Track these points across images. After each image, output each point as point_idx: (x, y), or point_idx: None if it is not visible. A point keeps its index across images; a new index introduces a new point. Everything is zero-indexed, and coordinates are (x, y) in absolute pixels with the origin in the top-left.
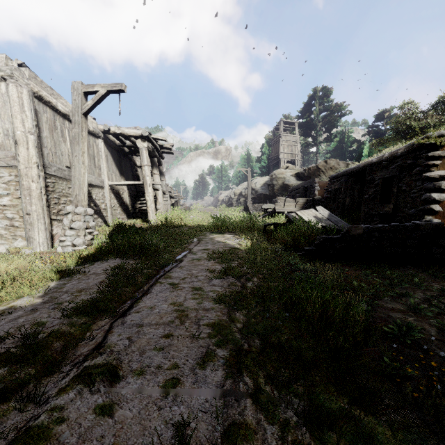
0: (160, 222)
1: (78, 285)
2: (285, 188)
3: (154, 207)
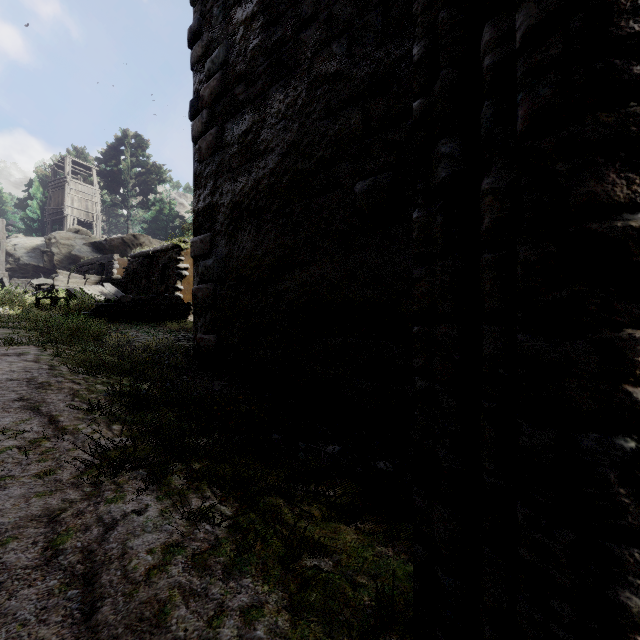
0: None
1: None
2: (74, 260)
3: None
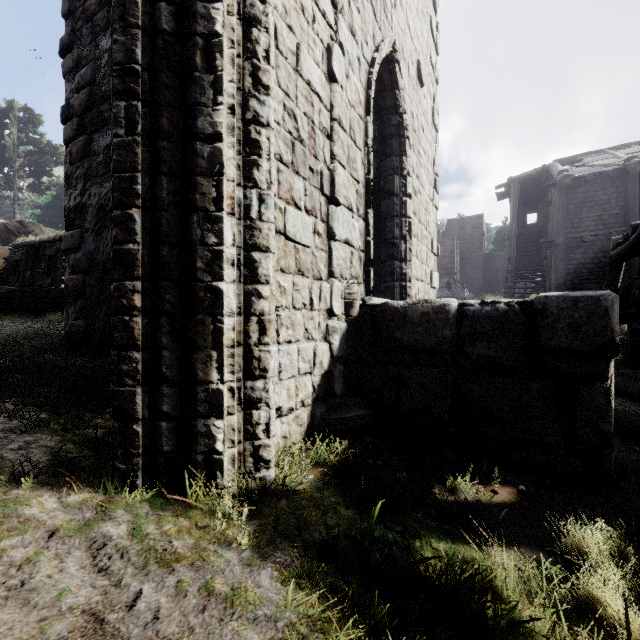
0: None
1: None
2: None
3: None
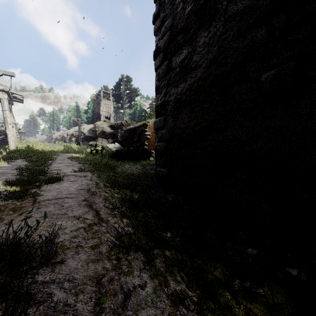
0: (22, 148)
1: (18, 163)
2: (103, 133)
3: (13, 138)
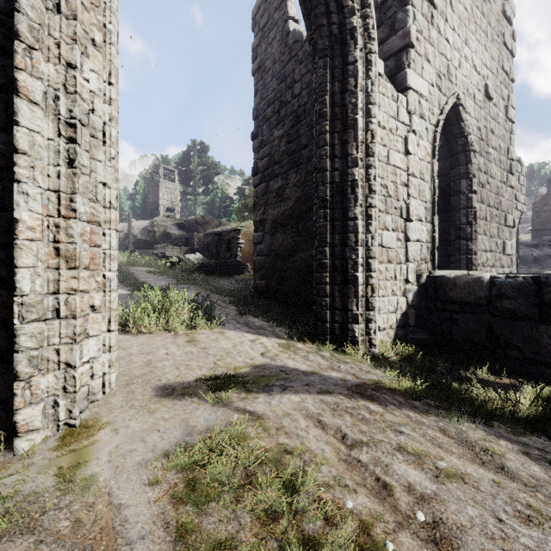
0: None
1: None
2: (167, 235)
3: None
